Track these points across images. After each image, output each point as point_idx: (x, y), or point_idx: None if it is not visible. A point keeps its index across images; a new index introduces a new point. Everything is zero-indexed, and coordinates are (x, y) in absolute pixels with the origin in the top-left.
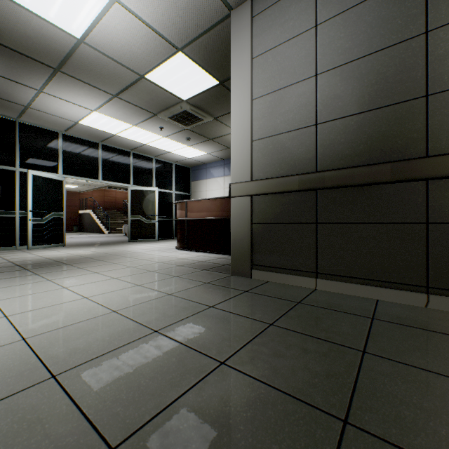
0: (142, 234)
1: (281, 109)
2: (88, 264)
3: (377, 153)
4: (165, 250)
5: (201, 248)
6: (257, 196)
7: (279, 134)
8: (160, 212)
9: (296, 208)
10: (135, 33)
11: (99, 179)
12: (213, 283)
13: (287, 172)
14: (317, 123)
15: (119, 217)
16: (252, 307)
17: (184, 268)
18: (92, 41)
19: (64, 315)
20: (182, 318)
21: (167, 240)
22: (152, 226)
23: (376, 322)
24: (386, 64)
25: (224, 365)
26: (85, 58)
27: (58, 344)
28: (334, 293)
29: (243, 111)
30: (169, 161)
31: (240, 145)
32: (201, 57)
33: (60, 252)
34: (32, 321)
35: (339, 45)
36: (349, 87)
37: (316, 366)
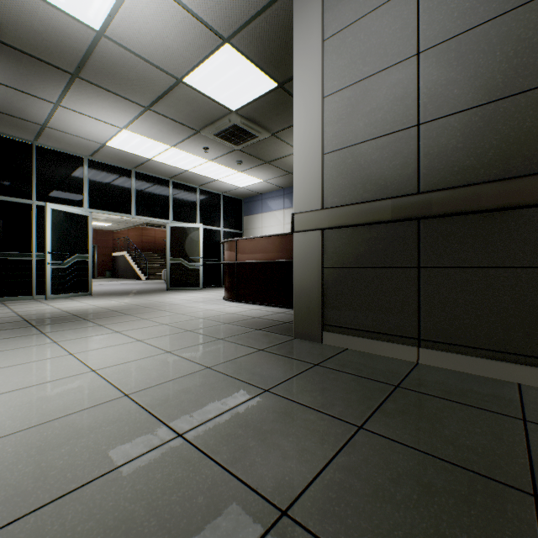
0: (184, 281)
1: (365, 106)
2: (111, 319)
3: (517, 162)
4: (210, 301)
5: (255, 299)
6: (330, 230)
7: (362, 142)
8: (205, 254)
9: (387, 245)
10: (167, 19)
11: (132, 214)
12: (270, 351)
13: (375, 195)
14: (420, 122)
15: (159, 260)
16: (327, 393)
17: (232, 326)
18: (114, 34)
19: (55, 400)
20: (223, 410)
21: (214, 288)
22: (196, 272)
23: (533, 428)
24: (532, 24)
25: (288, 518)
26: (107, 58)
27: (26, 457)
28: (447, 371)
29: (310, 113)
30: (216, 191)
31: (306, 161)
32: (254, 49)
33: (82, 304)
34: (6, 410)
35: (454, 5)
36: (470, 66)
37: (457, 531)
